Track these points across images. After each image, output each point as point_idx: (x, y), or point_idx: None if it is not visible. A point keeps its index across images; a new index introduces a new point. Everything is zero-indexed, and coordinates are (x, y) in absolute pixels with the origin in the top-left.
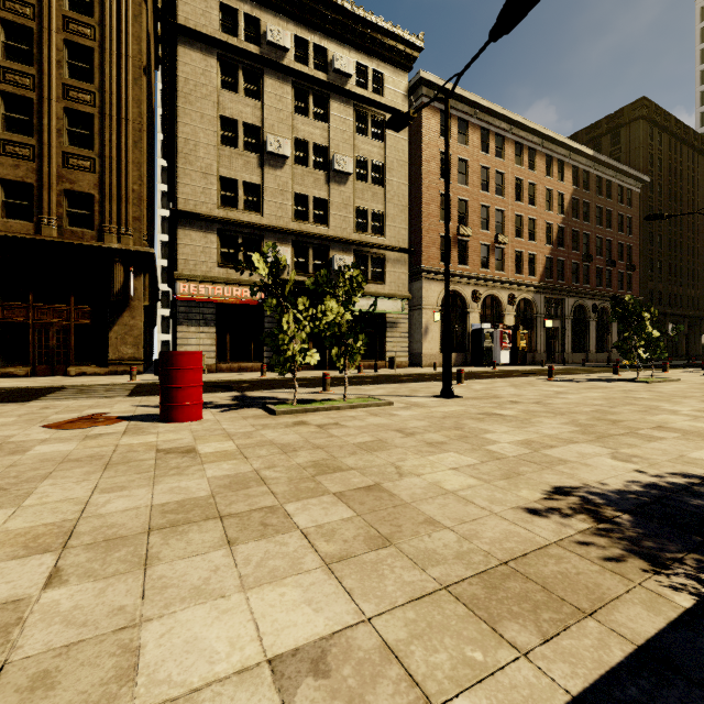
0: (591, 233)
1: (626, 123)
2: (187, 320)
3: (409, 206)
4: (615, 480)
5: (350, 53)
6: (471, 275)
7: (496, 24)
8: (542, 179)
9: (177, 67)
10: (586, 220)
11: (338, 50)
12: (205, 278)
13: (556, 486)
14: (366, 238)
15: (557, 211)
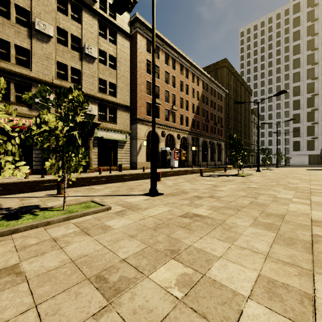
0: (208, 110)
1: (220, 68)
2: None
3: (130, 84)
4: None
5: None
6: (161, 123)
7: None
8: (191, 83)
9: None
10: (207, 105)
11: None
12: None
13: None
14: (106, 97)
15: (196, 99)
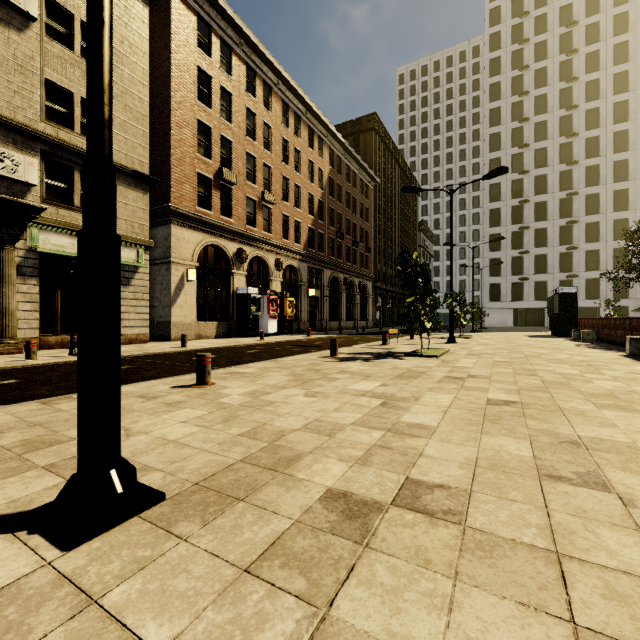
0: (343, 214)
1: (364, 131)
2: None
3: (154, 123)
4: None
5: None
6: (236, 230)
7: None
8: (306, 149)
9: None
10: (339, 201)
11: None
12: None
13: None
14: (70, 138)
15: (318, 185)
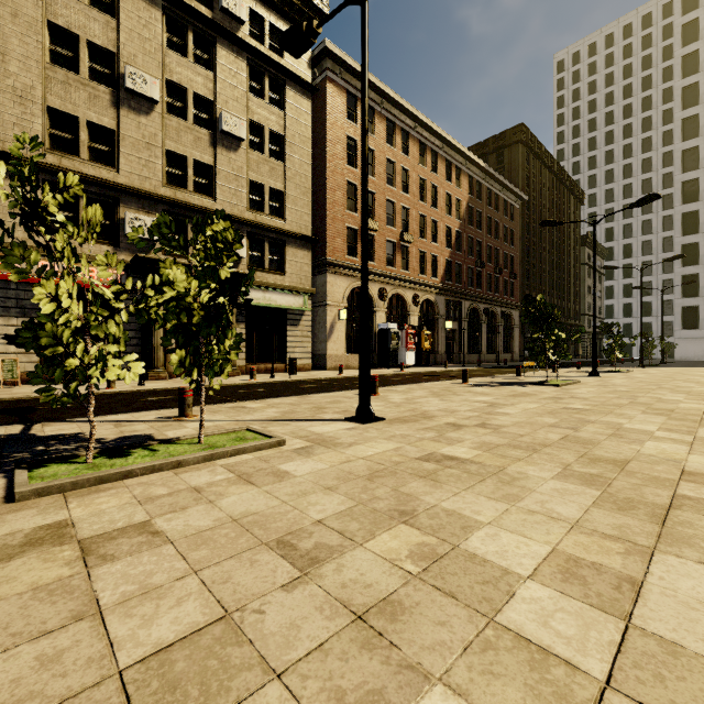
0: (483, 241)
1: (509, 145)
2: None
3: (313, 190)
4: None
5: None
6: (378, 272)
7: None
8: (443, 183)
9: None
10: (479, 228)
11: None
12: None
13: None
14: (263, 219)
15: (455, 216)
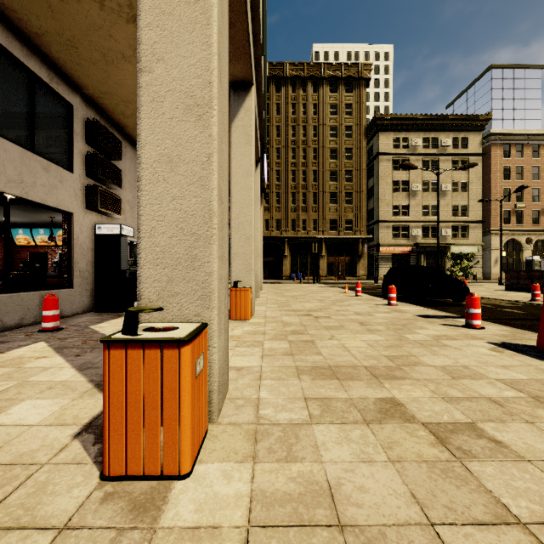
0: None
1: None
2: (381, 260)
3: (482, 196)
4: None
5: (449, 135)
6: (525, 229)
7: (515, 191)
8: None
9: (378, 168)
10: None
11: (443, 136)
12: (388, 244)
13: None
14: (458, 218)
15: None
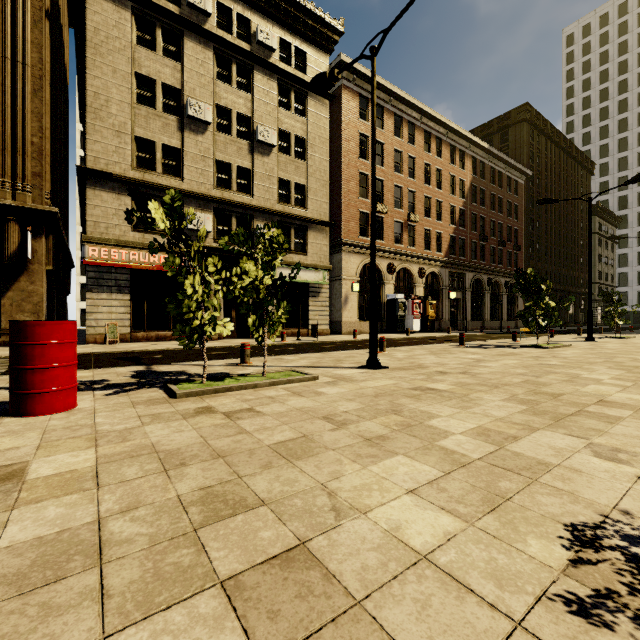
0: (486, 217)
1: (513, 124)
2: (97, 286)
3: (330, 182)
4: (633, 501)
5: (273, 27)
6: (386, 249)
7: None
8: (447, 166)
9: (86, 15)
10: (483, 205)
11: (261, 22)
12: (118, 242)
13: (569, 525)
14: (289, 209)
15: (459, 195)
